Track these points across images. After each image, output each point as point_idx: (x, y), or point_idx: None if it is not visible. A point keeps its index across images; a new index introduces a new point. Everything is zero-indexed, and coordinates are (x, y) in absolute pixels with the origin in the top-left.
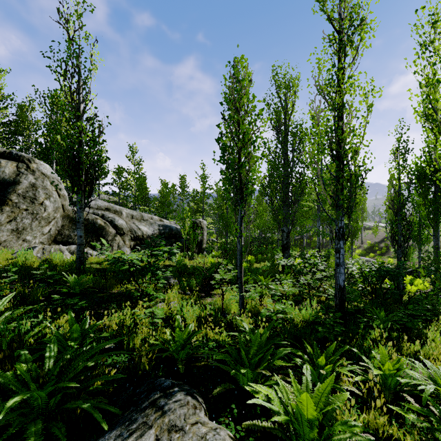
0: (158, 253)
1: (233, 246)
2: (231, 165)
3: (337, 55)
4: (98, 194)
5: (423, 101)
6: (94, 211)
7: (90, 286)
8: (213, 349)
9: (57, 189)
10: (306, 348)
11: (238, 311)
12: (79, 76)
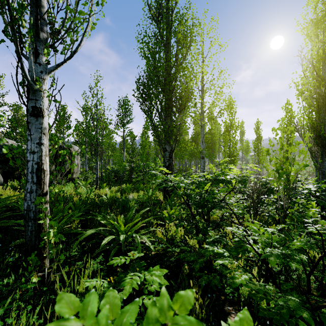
0: None
1: None
2: None
3: None
4: None
5: None
6: None
7: None
8: None
9: None
10: None
11: None
12: None
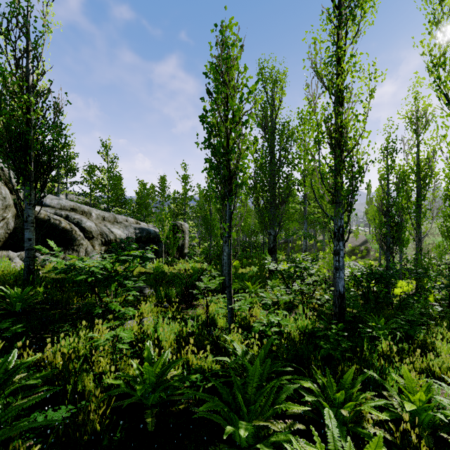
0: (127, 259)
1: (219, 250)
2: (219, 150)
3: (335, 34)
4: (66, 194)
5: (434, 83)
6: (56, 211)
7: (40, 301)
8: (197, 383)
9: (7, 183)
10: (316, 375)
11: (226, 325)
12: (27, 40)
